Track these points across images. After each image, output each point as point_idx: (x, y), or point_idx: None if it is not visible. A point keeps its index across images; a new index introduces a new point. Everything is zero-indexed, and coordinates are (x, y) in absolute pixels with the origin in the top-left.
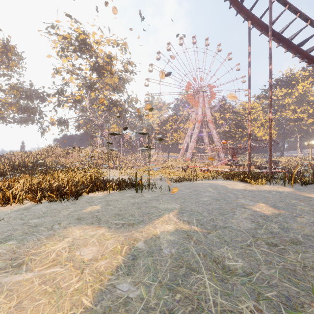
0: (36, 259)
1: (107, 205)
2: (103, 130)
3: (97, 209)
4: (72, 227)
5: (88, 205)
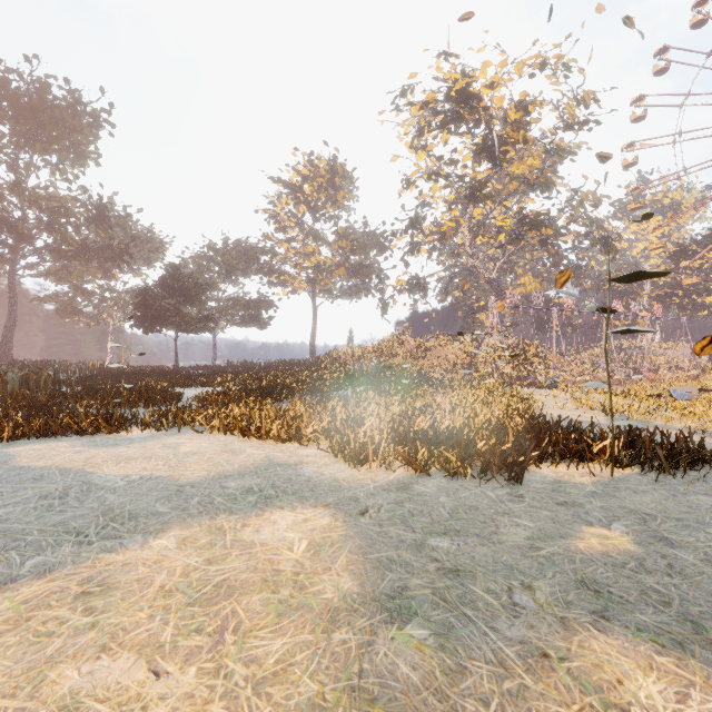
0: None
1: (656, 540)
2: (500, 293)
3: (631, 552)
4: (596, 636)
5: (573, 519)
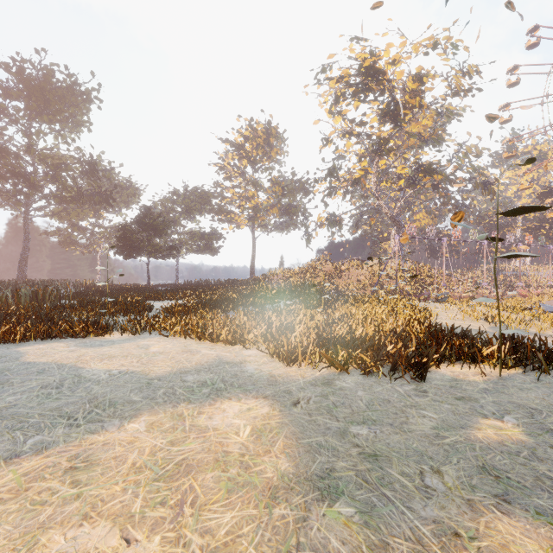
0: None
1: (544, 432)
2: (400, 226)
3: (523, 442)
4: (500, 518)
5: (470, 412)
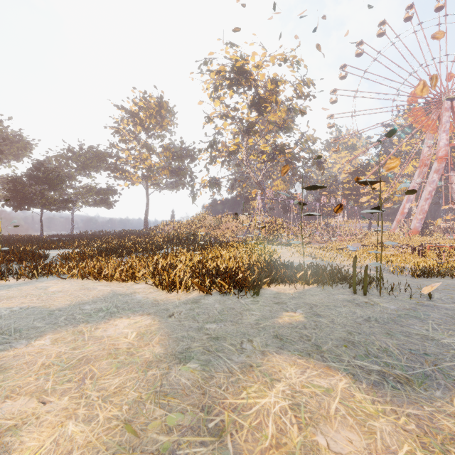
0: (243, 425)
1: (314, 315)
2: (263, 190)
3: (301, 321)
4: (275, 356)
5: (279, 310)
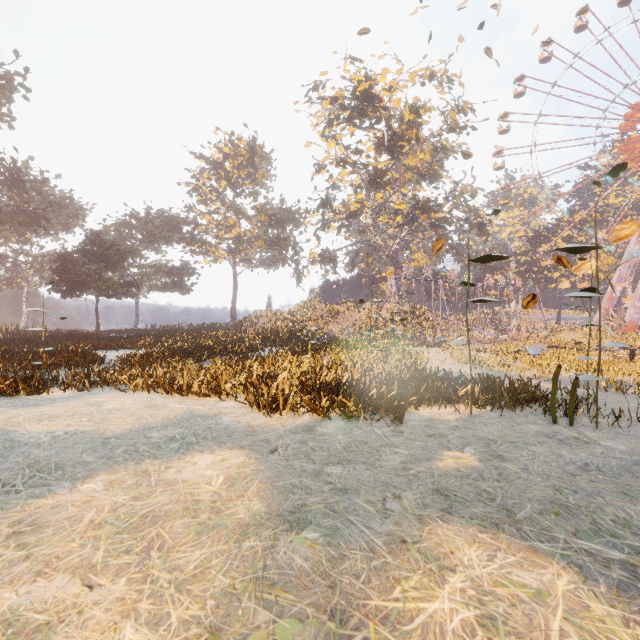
0: None
1: (494, 457)
2: (398, 266)
3: (475, 467)
4: (441, 525)
5: (437, 446)
